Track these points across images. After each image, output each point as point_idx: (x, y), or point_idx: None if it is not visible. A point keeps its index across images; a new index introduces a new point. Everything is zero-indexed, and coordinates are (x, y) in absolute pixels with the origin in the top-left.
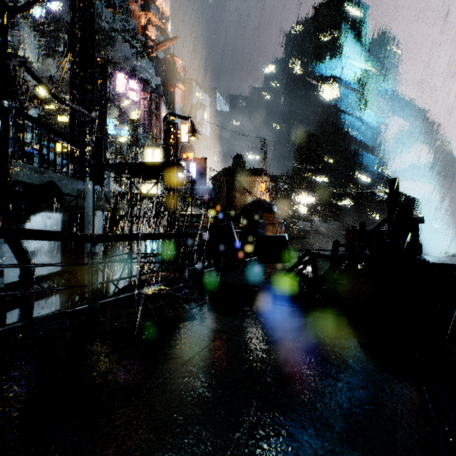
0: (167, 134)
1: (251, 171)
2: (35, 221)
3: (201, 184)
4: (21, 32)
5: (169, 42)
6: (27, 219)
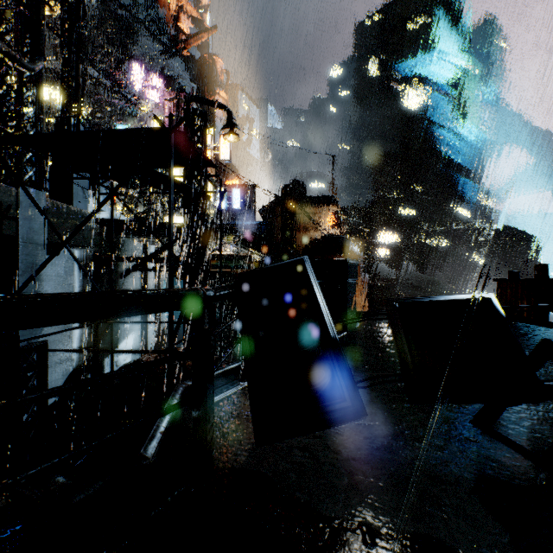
0: (189, 128)
1: (315, 199)
2: None
3: (248, 218)
4: None
5: (206, 33)
6: None
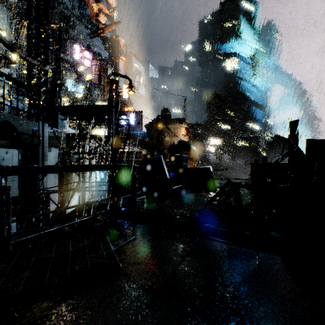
0: (110, 88)
1: (175, 120)
2: None
3: (138, 130)
4: None
5: (114, 25)
6: None
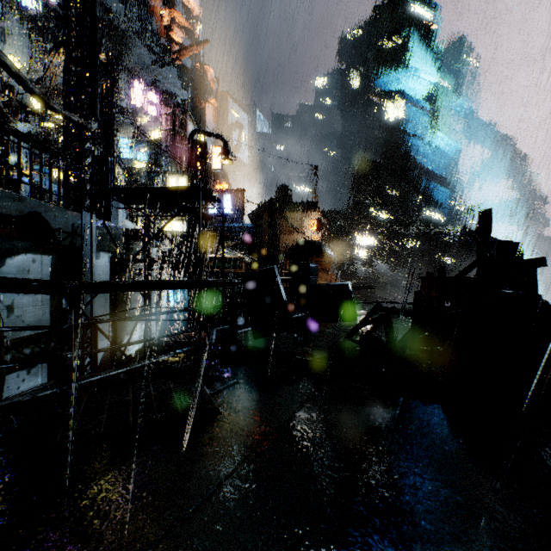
0: (193, 156)
1: (299, 205)
2: (13, 265)
3: (238, 221)
4: (4, 23)
5: (198, 46)
6: (1, 263)
